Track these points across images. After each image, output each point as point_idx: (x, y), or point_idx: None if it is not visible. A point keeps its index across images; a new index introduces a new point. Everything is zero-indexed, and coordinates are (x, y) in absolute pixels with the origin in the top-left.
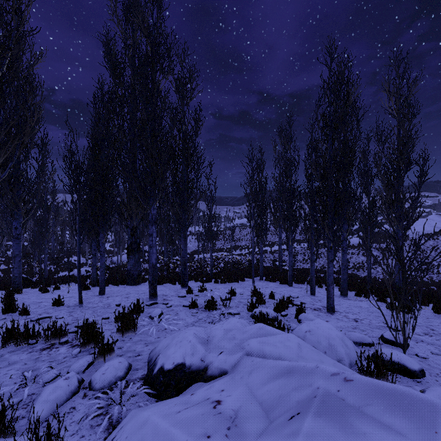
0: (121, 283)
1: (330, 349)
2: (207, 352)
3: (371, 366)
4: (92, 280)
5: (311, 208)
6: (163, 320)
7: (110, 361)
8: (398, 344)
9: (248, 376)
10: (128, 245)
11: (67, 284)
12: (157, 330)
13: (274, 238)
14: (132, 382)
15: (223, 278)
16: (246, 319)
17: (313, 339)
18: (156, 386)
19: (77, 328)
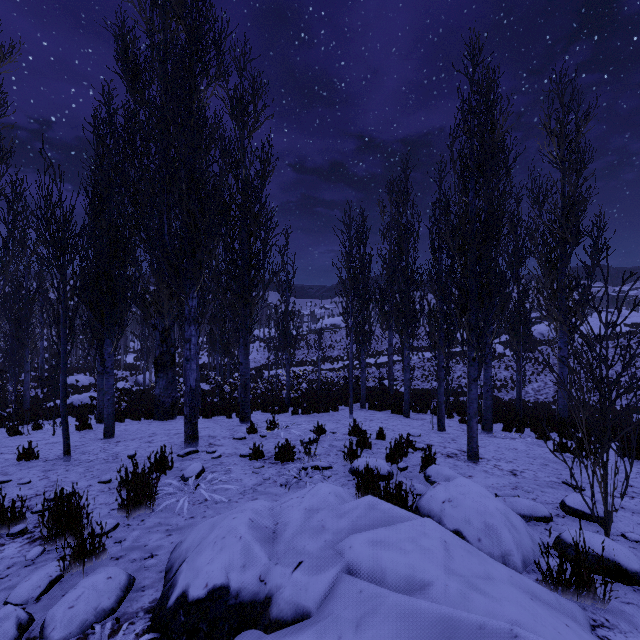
0: (145, 417)
1: (487, 533)
2: (272, 562)
3: (565, 570)
4: (98, 412)
5: (439, 299)
6: (202, 486)
7: (90, 576)
8: (596, 519)
9: (353, 636)
10: (156, 357)
11: (59, 419)
12: (191, 502)
13: (380, 345)
14: (129, 619)
15: (306, 407)
16: (342, 477)
17: (456, 515)
18: (170, 633)
19: (43, 506)
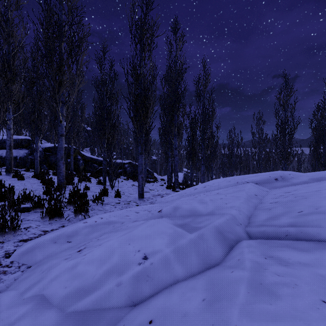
0: None
1: None
2: None
3: None
4: None
5: None
6: None
7: None
8: None
9: None
10: None
11: None
12: None
13: None
14: None
15: None
16: None
17: None
18: None
19: None
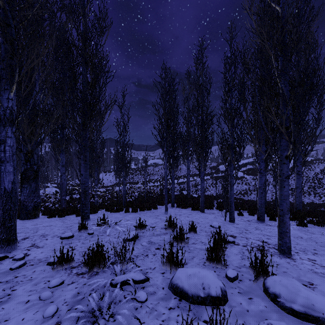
0: None
1: None
2: None
3: None
4: None
5: (230, 125)
6: None
7: None
8: None
9: None
10: (21, 172)
11: None
12: None
13: (180, 173)
14: None
15: (134, 207)
16: (161, 300)
17: None
18: None
19: None
